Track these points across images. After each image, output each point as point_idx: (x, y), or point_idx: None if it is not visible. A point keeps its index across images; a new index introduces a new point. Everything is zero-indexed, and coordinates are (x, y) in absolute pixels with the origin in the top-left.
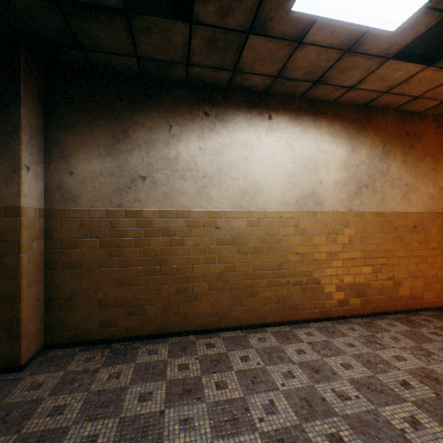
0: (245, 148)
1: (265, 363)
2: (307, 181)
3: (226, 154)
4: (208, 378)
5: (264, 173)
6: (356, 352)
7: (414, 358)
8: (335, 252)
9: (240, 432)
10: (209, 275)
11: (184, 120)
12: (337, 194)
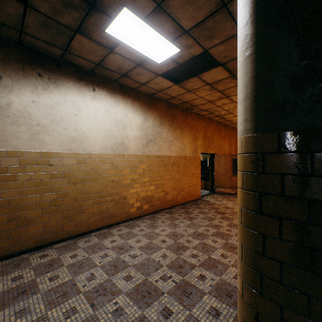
0: (75, 107)
1: (89, 254)
2: (119, 135)
3: (59, 109)
4: (43, 278)
5: (90, 127)
6: (144, 233)
7: (169, 229)
8: (135, 178)
9: (69, 298)
10: (43, 202)
11: (17, 74)
12: (137, 144)
